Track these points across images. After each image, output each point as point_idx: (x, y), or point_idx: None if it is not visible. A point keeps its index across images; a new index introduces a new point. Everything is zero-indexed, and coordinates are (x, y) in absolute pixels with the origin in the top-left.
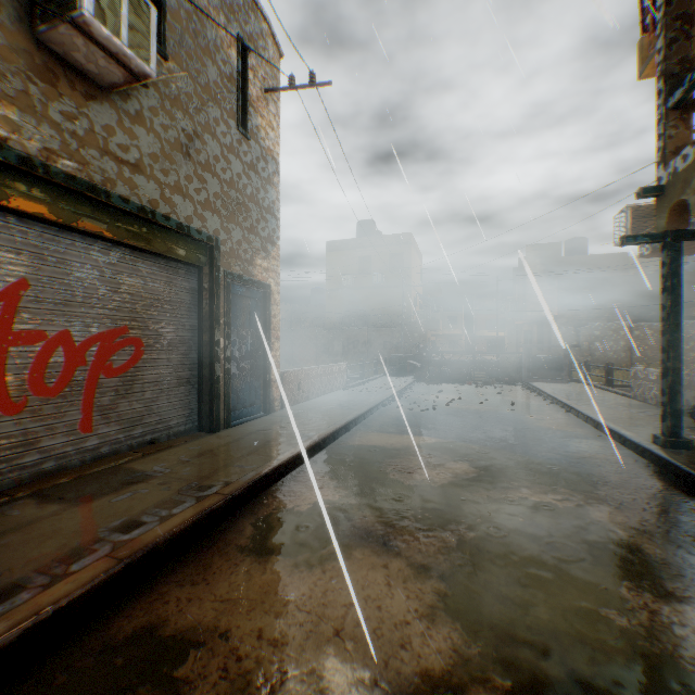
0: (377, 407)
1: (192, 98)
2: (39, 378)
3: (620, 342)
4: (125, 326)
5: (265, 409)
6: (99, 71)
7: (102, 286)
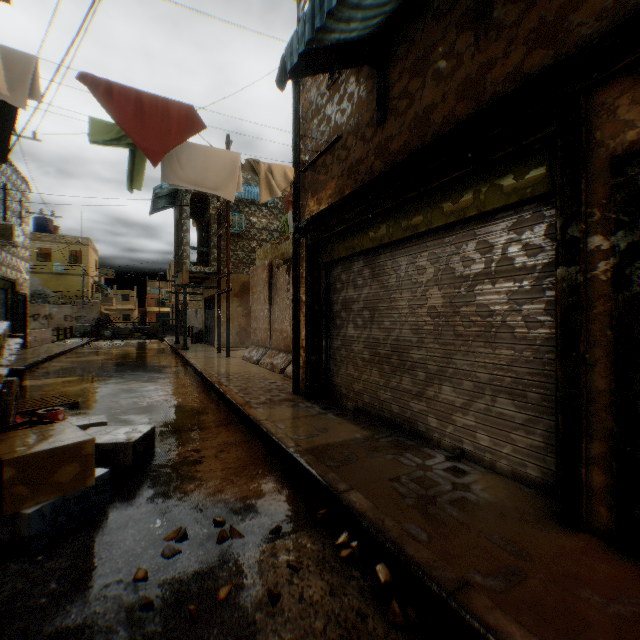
0: (81, 346)
1: None
2: None
3: None
4: None
5: (27, 346)
6: (5, 244)
7: None
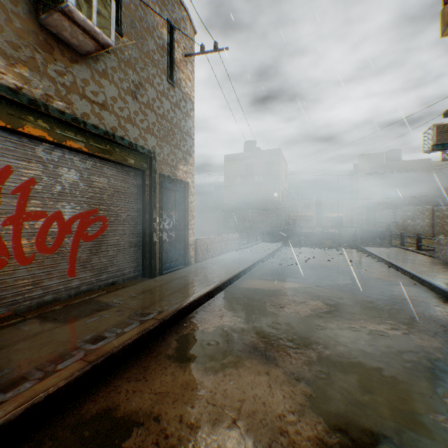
0: (258, 263)
1: (138, 61)
2: (42, 241)
3: (425, 220)
4: (96, 208)
5: (185, 263)
6: (79, 43)
7: (81, 183)
